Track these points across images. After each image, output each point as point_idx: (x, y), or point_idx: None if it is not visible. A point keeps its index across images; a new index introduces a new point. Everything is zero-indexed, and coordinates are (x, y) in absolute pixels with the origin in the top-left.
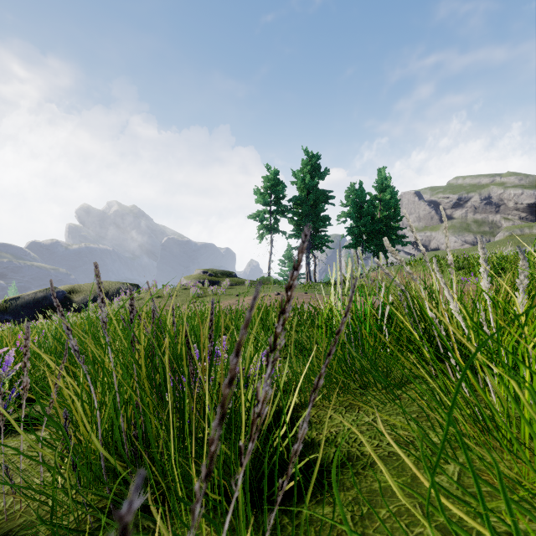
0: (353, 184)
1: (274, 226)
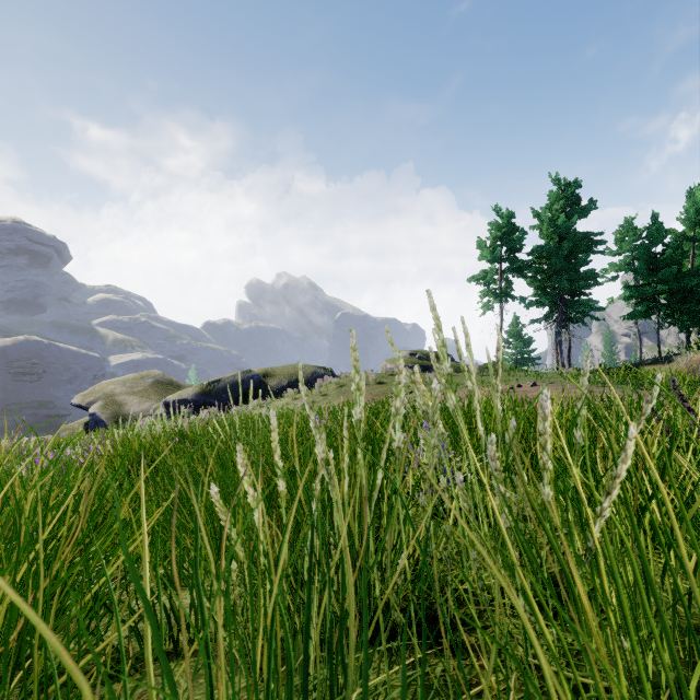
0: (629, 220)
1: (506, 291)
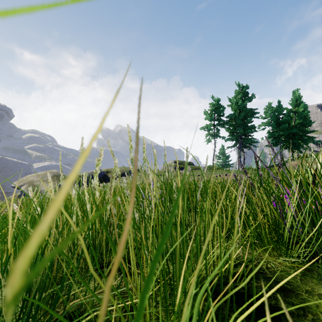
0: (270, 103)
1: (216, 133)
